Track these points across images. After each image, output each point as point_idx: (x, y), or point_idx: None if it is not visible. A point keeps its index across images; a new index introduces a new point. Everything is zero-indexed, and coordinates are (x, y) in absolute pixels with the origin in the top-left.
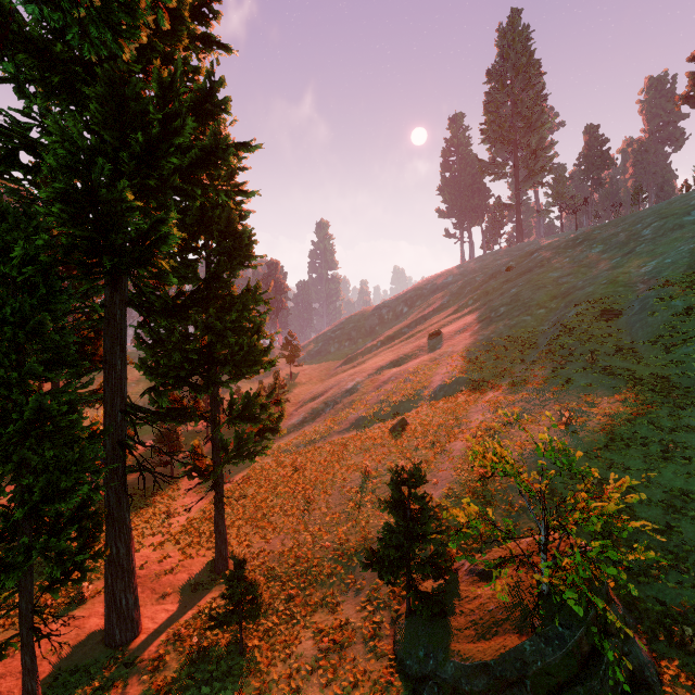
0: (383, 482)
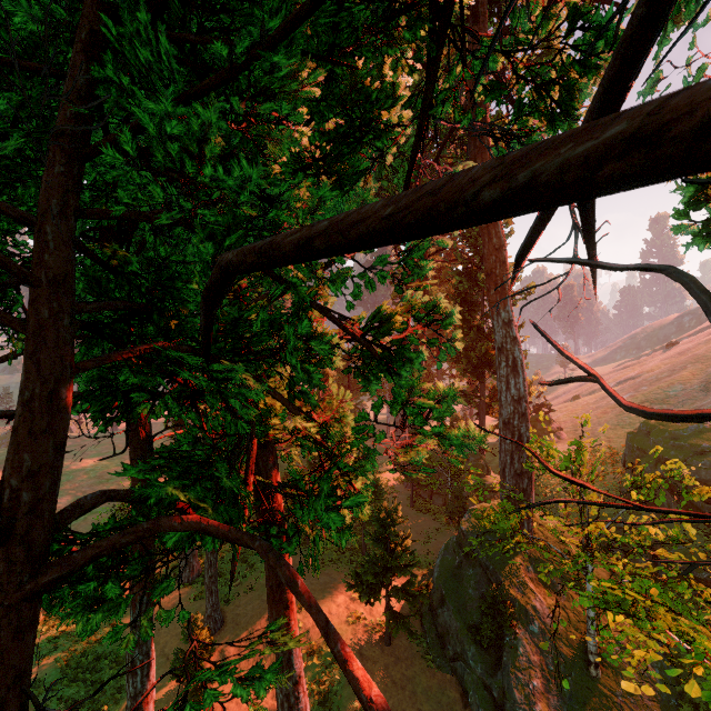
0: None
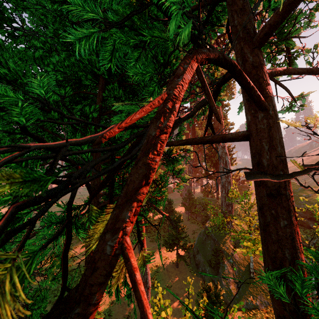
0: None
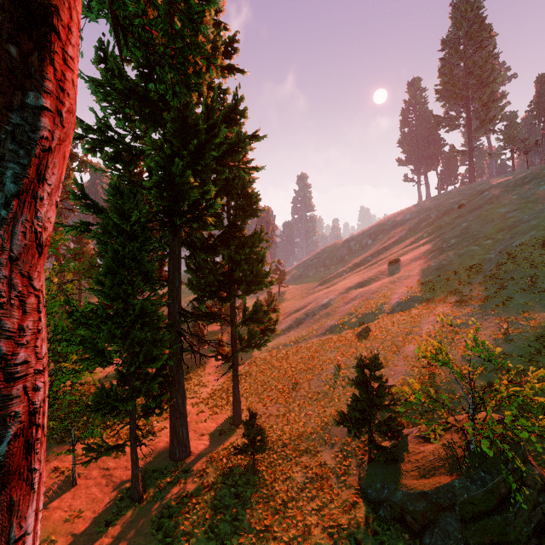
0: (351, 372)
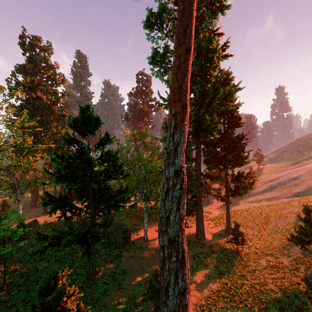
0: None
